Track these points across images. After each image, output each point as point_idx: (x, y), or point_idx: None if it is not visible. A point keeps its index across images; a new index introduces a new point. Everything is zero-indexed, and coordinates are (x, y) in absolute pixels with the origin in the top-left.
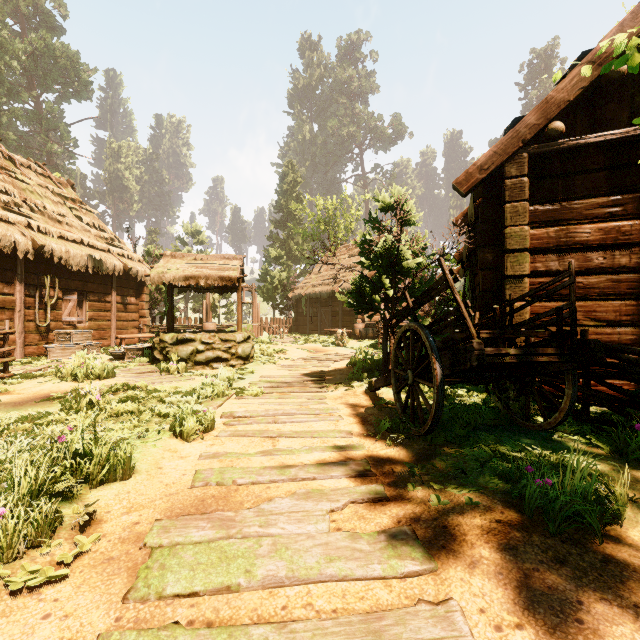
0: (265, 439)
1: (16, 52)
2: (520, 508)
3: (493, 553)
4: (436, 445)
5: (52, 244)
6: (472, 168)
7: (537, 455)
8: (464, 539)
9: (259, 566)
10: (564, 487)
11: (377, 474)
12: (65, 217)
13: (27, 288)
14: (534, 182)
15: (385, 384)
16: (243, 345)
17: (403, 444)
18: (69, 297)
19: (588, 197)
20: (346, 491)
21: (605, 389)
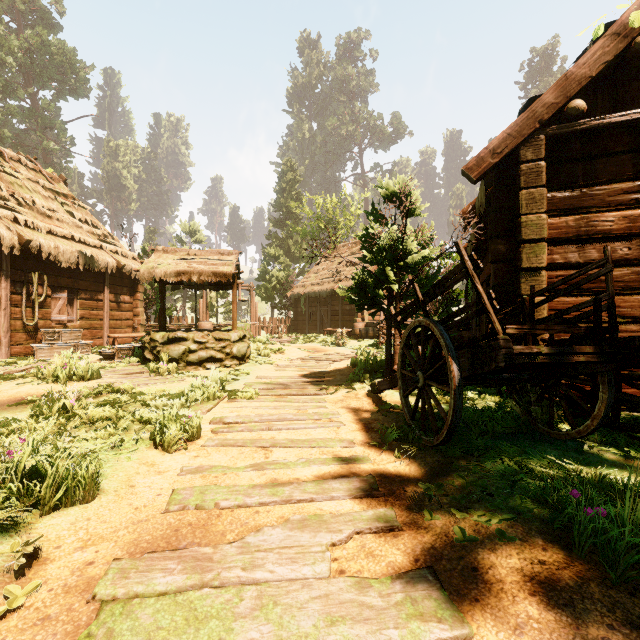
0: (257, 449)
1: (12, 48)
2: (565, 543)
3: (543, 611)
4: (452, 458)
5: (40, 239)
6: (484, 152)
7: (571, 470)
8: (502, 588)
9: (237, 633)
10: (623, 519)
11: (385, 494)
12: (56, 212)
13: (13, 285)
14: (551, 167)
15: (390, 386)
16: (238, 344)
17: (413, 456)
18: (59, 295)
19: (611, 182)
20: (350, 518)
21: (630, 392)
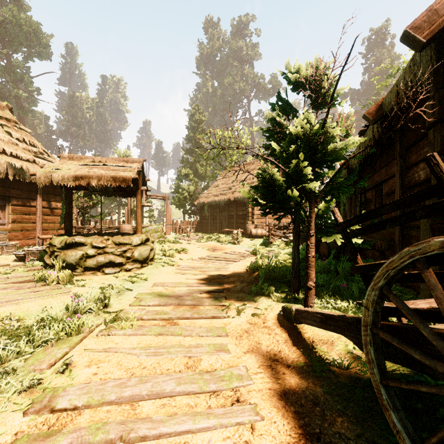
0: None
1: None
2: None
3: None
4: None
5: None
6: (439, 2)
7: None
8: None
9: None
10: None
11: None
12: None
13: None
14: None
15: (323, 328)
16: (140, 248)
17: None
18: None
19: None
20: None
21: None
